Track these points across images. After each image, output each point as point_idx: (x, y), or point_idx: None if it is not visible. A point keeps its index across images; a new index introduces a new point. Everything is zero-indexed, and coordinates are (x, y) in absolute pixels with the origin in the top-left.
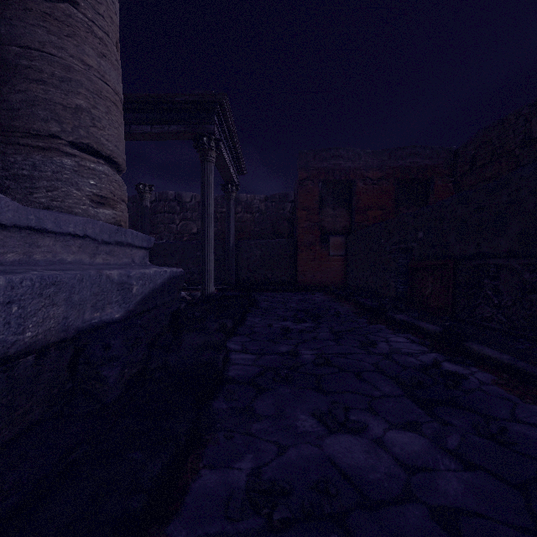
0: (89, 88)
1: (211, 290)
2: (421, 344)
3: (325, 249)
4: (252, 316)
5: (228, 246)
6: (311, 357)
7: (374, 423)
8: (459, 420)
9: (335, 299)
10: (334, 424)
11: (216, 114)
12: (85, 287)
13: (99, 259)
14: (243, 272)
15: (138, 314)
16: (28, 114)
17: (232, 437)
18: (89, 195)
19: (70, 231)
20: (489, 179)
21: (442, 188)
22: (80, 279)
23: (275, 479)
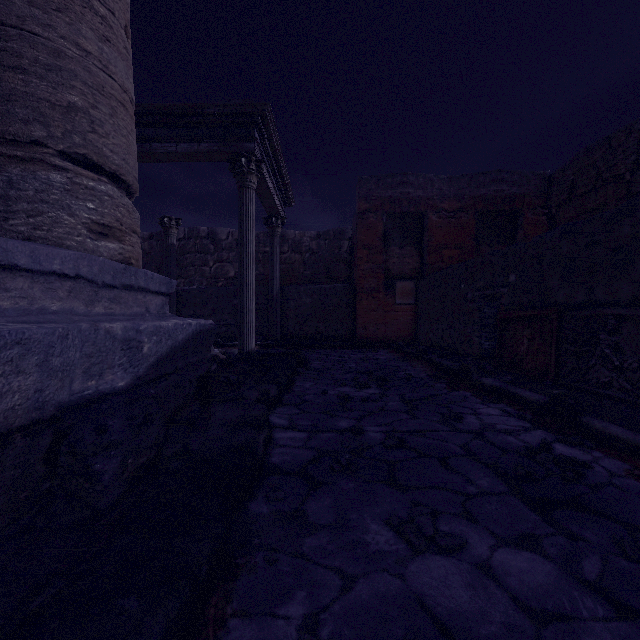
0: (86, 81)
1: (250, 347)
2: (521, 418)
3: (391, 297)
4: (301, 380)
5: (272, 292)
6: (380, 436)
7: (475, 536)
8: (592, 532)
9: (403, 358)
10: (419, 539)
11: (256, 129)
12: (71, 346)
13: (99, 308)
14: (291, 324)
15: (152, 380)
16: (2, 113)
17: (276, 561)
18: (86, 223)
19: (56, 269)
20: (592, 211)
21: (533, 222)
22: (64, 336)
23: (340, 635)
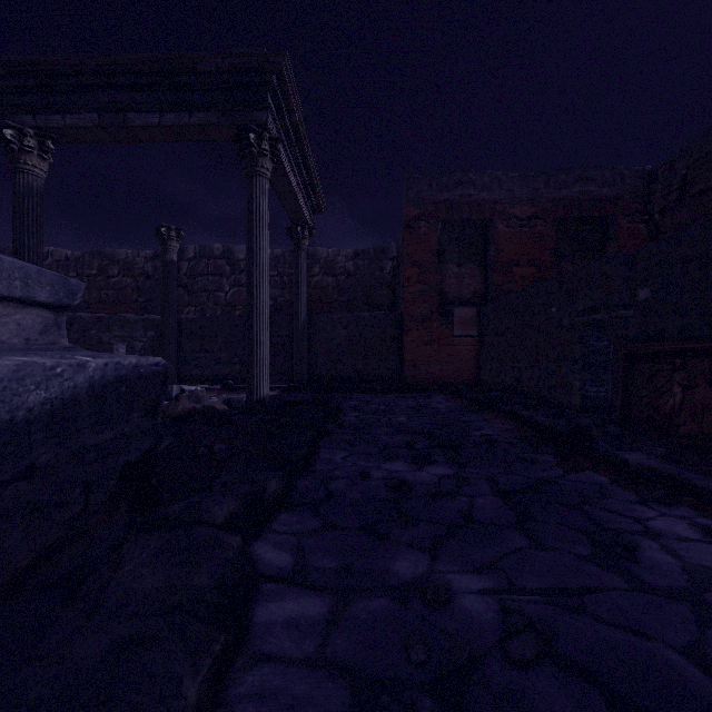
0: None
1: (262, 393)
2: None
3: (447, 327)
4: (329, 447)
5: (297, 321)
6: (487, 612)
7: None
8: None
9: (470, 408)
10: None
11: (270, 94)
12: None
13: None
14: (321, 361)
15: None
16: None
17: None
18: None
19: None
20: None
21: (630, 231)
22: None
23: None
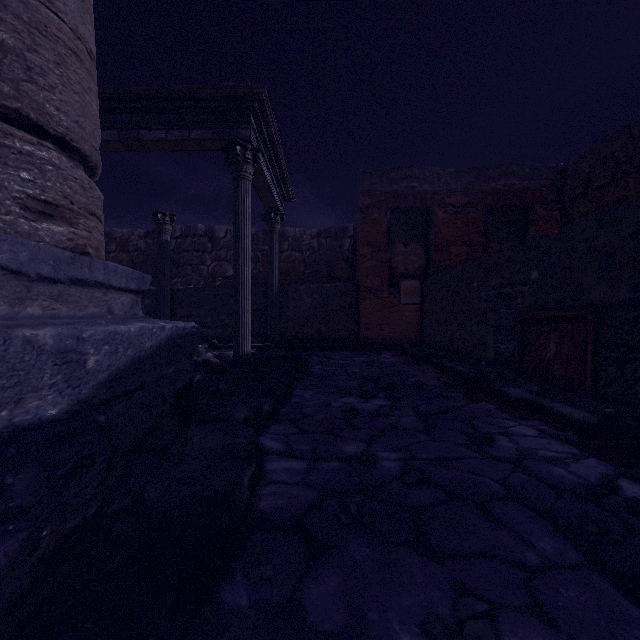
0: (20, 15)
1: (246, 350)
2: (563, 440)
3: (395, 296)
4: (300, 388)
5: (271, 292)
6: (396, 467)
7: None
8: None
9: (410, 362)
10: None
11: (253, 115)
12: None
13: (33, 308)
14: (290, 325)
15: (103, 403)
16: None
17: None
18: (19, 198)
19: None
20: (611, 205)
21: (545, 217)
22: None
23: None
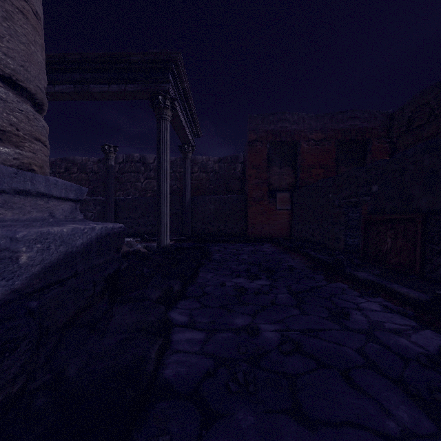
0: None
1: (166, 243)
2: (402, 314)
3: (273, 204)
4: (204, 271)
5: (185, 201)
6: (275, 337)
7: None
8: None
9: (284, 251)
10: None
11: (170, 74)
12: None
13: None
14: (199, 224)
15: (37, 290)
16: None
17: None
18: None
19: None
20: (427, 139)
21: (379, 148)
22: None
23: None
